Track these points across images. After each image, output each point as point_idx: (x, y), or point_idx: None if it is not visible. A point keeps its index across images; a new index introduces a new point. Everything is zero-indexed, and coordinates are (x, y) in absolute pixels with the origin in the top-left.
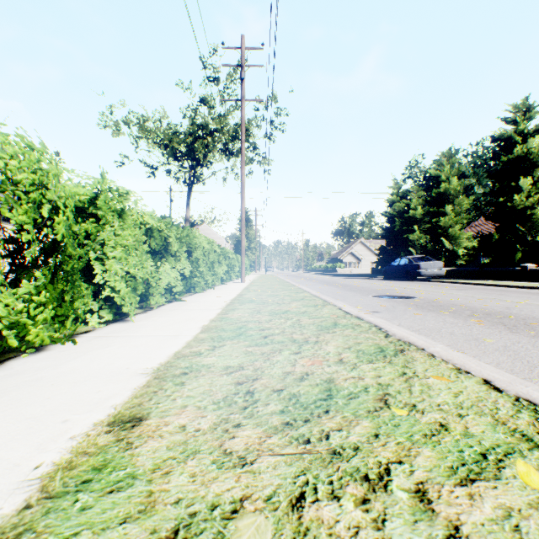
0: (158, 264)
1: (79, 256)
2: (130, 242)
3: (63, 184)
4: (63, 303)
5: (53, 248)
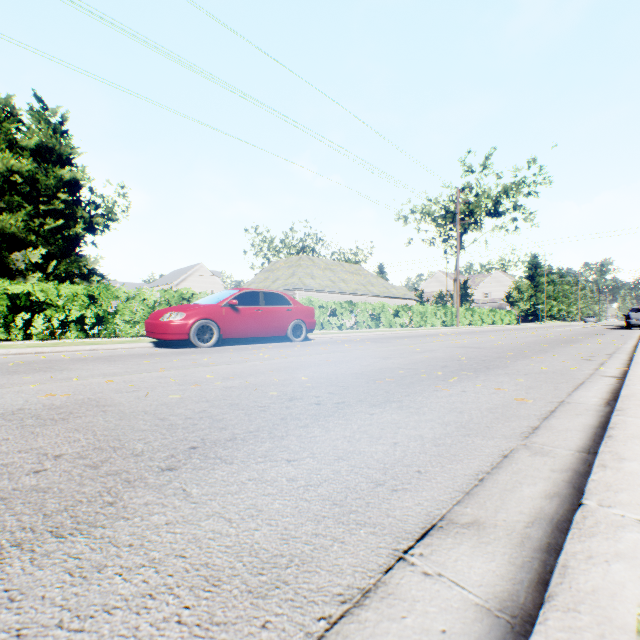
0: (396, 318)
1: (379, 317)
2: (386, 314)
3: (376, 308)
4: (376, 324)
5: (375, 316)
